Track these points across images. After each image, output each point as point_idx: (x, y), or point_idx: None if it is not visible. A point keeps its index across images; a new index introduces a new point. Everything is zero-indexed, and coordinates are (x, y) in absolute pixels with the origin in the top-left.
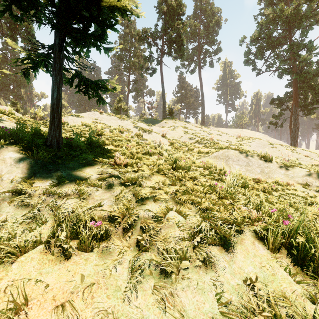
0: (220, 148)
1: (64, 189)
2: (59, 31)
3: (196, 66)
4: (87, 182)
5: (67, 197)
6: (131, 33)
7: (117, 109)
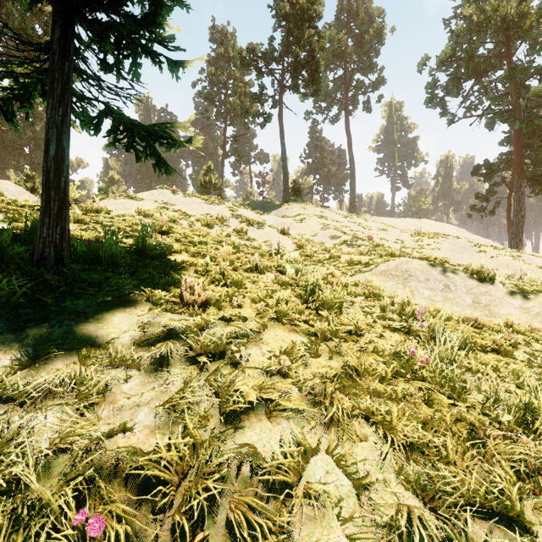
0: (390, 256)
1: (40, 380)
2: (55, 6)
3: (341, 109)
4: (109, 351)
5: (47, 400)
6: (228, 55)
7: (204, 186)
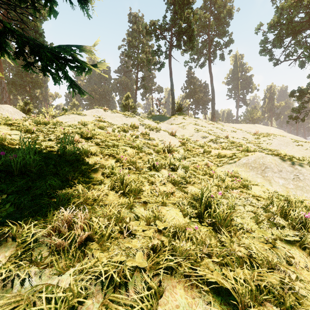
0: (246, 151)
1: None
2: None
3: (206, 59)
4: None
5: None
6: (139, 29)
7: (125, 107)
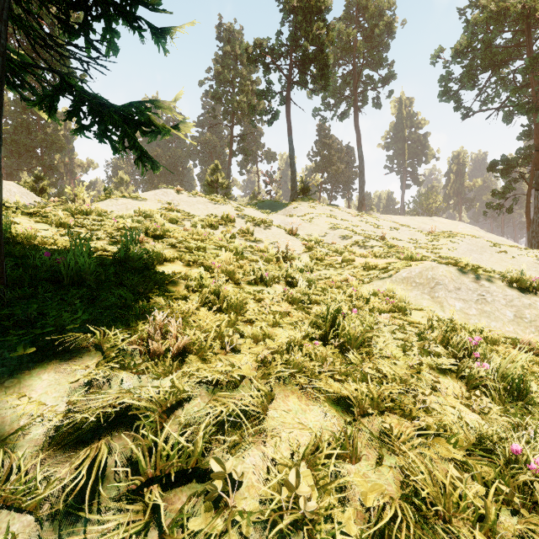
0: (410, 259)
1: None
2: None
3: (350, 106)
4: (3, 460)
5: None
6: (235, 53)
7: (211, 186)
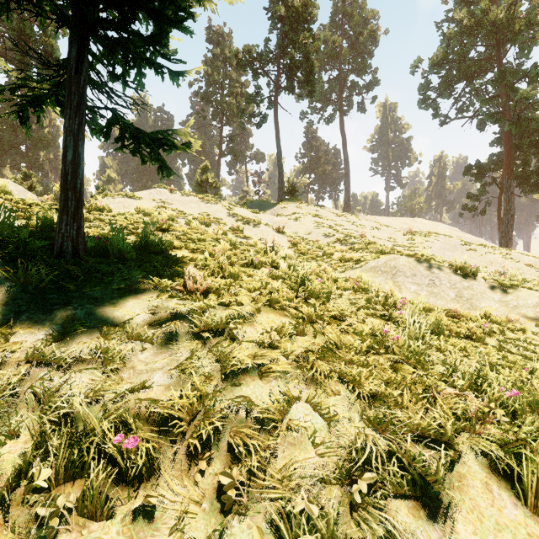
0: (380, 253)
1: (72, 349)
2: (74, 29)
3: (336, 110)
4: (125, 329)
5: (78, 365)
6: (224, 55)
7: (200, 185)
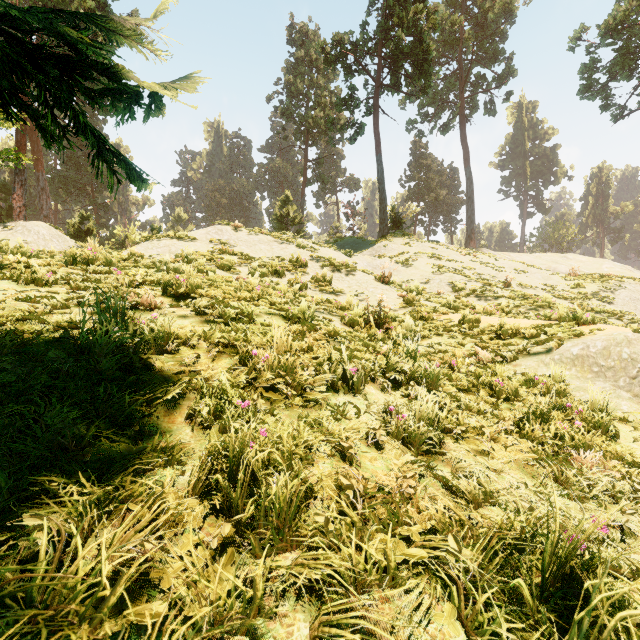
0: (572, 322)
1: None
2: None
3: (455, 114)
4: None
5: None
6: (309, 58)
7: (280, 221)
